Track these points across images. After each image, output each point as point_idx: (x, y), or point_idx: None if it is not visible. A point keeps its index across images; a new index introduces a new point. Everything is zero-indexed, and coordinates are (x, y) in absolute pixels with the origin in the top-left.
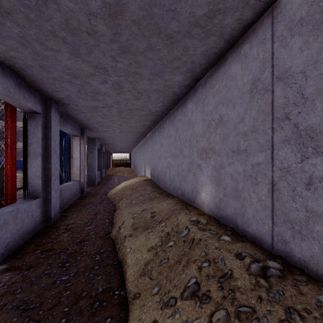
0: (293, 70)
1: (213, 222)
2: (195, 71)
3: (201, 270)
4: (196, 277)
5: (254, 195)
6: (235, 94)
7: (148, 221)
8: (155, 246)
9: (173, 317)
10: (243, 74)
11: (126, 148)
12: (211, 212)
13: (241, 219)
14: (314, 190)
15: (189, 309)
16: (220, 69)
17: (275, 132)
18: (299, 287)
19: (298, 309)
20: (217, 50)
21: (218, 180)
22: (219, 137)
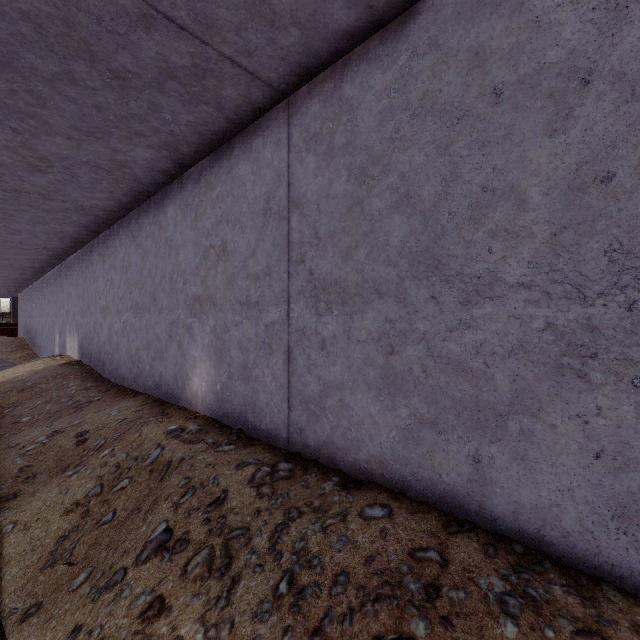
0: (309, 198)
1: (210, 427)
2: (179, 150)
3: (178, 507)
4: (168, 520)
5: (268, 371)
6: (244, 211)
7: (68, 454)
8: (84, 499)
9: (118, 600)
10: (255, 183)
11: (1, 285)
12: (209, 411)
13: (253, 412)
14: (326, 356)
15: (150, 573)
16: (224, 161)
17: (291, 278)
18: (308, 481)
19: (299, 506)
20: (216, 128)
21: (220, 352)
22: (221, 278)
